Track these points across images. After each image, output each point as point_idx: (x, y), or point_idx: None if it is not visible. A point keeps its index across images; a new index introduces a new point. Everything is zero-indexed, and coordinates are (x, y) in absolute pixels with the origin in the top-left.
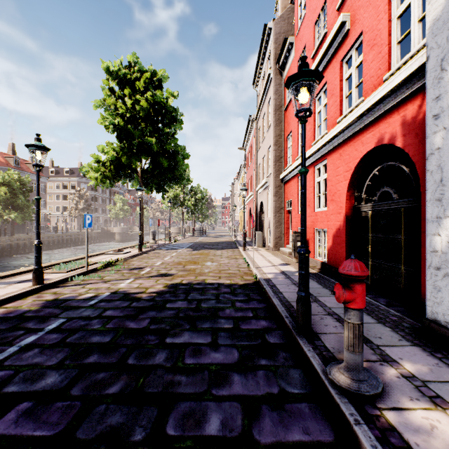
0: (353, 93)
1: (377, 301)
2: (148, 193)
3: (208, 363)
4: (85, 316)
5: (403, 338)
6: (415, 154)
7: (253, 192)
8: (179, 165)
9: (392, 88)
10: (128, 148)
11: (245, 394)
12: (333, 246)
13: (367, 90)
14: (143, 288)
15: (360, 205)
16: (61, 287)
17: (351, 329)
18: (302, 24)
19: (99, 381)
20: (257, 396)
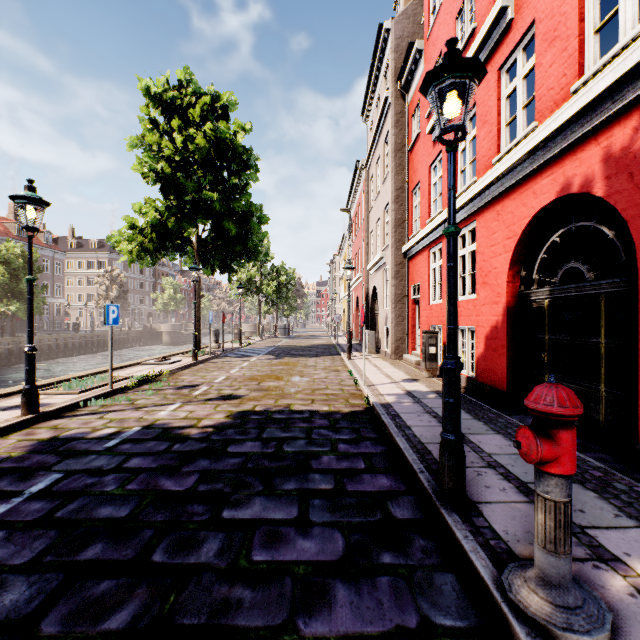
0: (519, 118)
1: None
2: (208, 274)
3: (291, 560)
4: (96, 467)
5: (620, 512)
6: (628, 207)
7: (362, 273)
8: (254, 233)
9: (588, 102)
10: (177, 207)
11: (358, 630)
12: (486, 353)
13: (544, 110)
14: (194, 419)
15: (531, 290)
16: (66, 418)
17: (550, 511)
18: (435, 20)
19: (97, 599)
20: (380, 635)
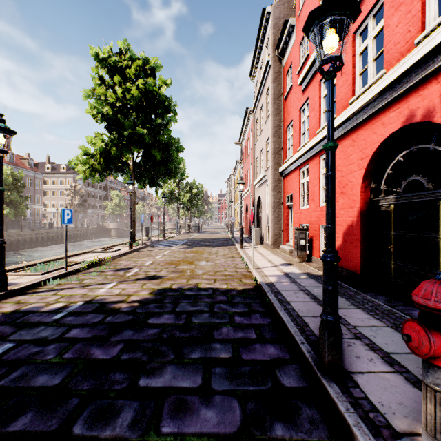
0: (370, 68)
1: (409, 315)
2: (141, 188)
3: (194, 431)
4: (42, 337)
5: None
6: None
7: (250, 187)
8: (173, 158)
9: (432, 49)
10: (118, 139)
11: None
12: (344, 245)
13: (391, 60)
14: (125, 295)
15: (379, 197)
16: (28, 294)
17: (440, 403)
18: (304, 3)
19: None
20: None
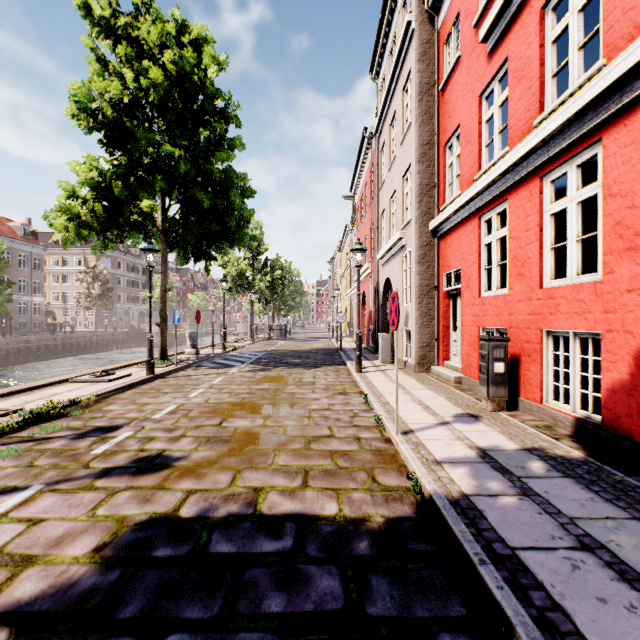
0: None
1: None
2: (181, 263)
3: None
4: None
5: None
6: None
7: (371, 263)
8: (235, 208)
9: None
10: (126, 167)
11: None
12: (639, 384)
13: None
14: (4, 568)
15: None
16: None
17: None
18: None
19: None
20: None
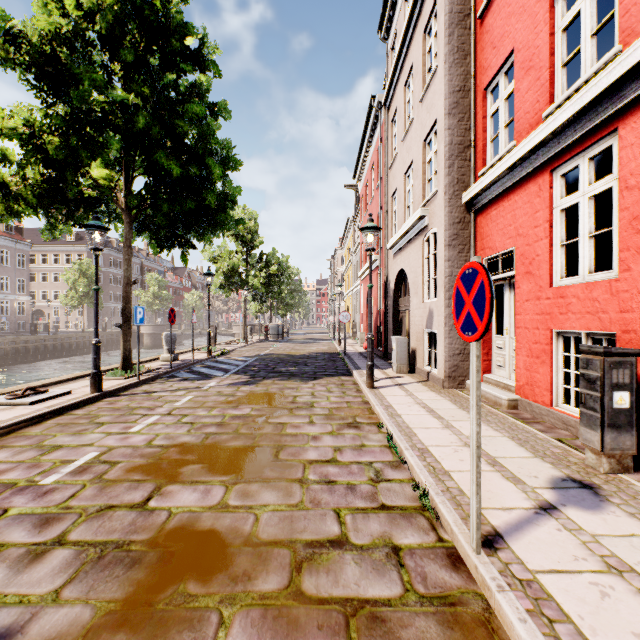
0: None
1: None
2: (155, 252)
3: None
4: None
5: None
6: None
7: (379, 254)
8: (214, 180)
9: None
10: (66, 119)
11: None
12: None
13: None
14: None
15: None
16: None
17: None
18: None
19: None
20: None
